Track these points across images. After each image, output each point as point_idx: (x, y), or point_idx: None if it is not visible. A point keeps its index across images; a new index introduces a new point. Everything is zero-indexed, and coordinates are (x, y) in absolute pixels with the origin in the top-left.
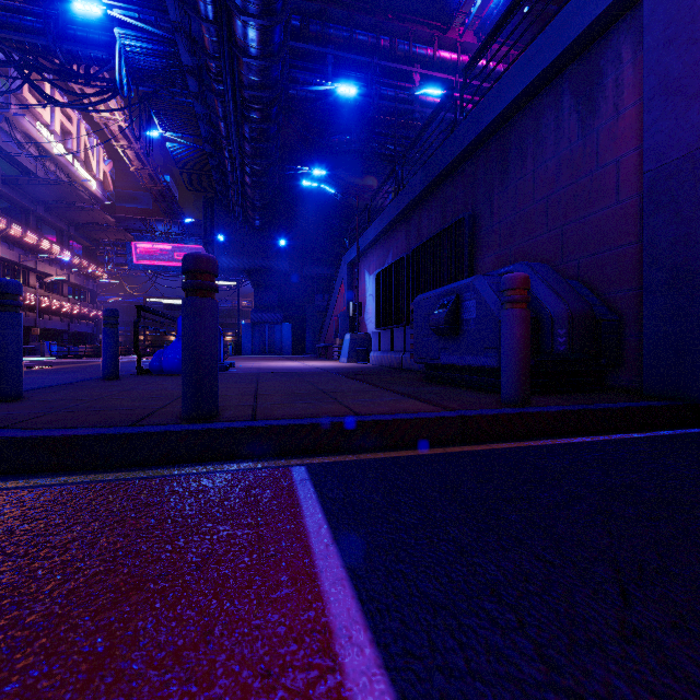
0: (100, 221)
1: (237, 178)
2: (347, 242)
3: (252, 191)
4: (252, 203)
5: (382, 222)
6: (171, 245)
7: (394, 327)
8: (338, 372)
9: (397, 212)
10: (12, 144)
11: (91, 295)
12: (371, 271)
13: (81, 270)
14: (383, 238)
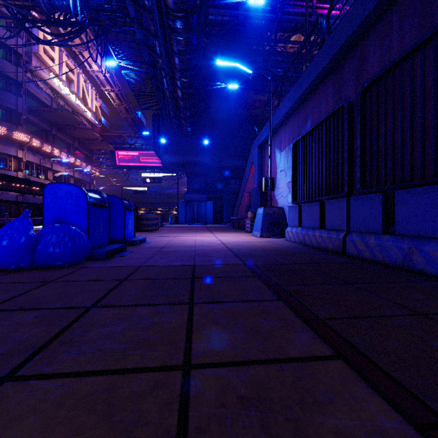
0: (91, 137)
1: (172, 94)
2: (256, 129)
3: (182, 103)
4: (183, 113)
5: (299, 88)
6: (137, 152)
7: (323, 199)
8: (261, 268)
9: (324, 63)
10: (35, 88)
11: (89, 185)
12: (282, 148)
13: (82, 169)
14: (298, 110)
